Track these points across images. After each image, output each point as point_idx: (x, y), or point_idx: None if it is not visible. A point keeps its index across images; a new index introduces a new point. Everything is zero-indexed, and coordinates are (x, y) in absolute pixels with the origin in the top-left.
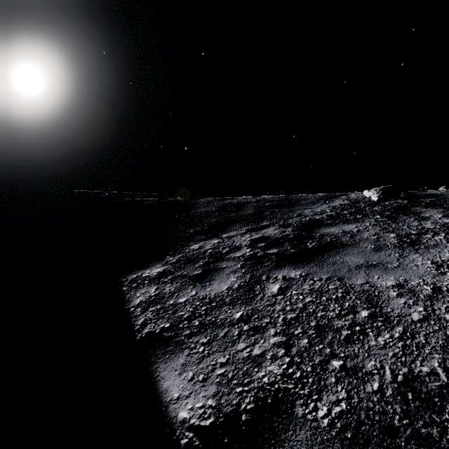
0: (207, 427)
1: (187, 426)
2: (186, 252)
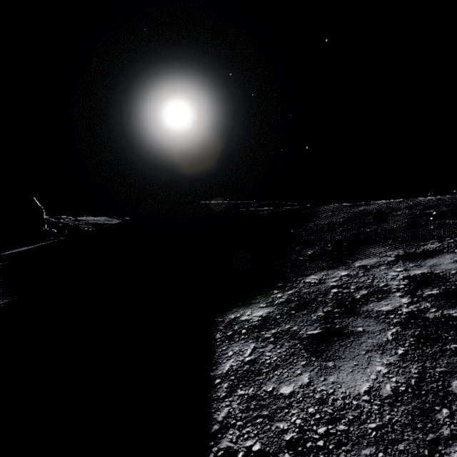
0: None
1: None
2: (299, 288)
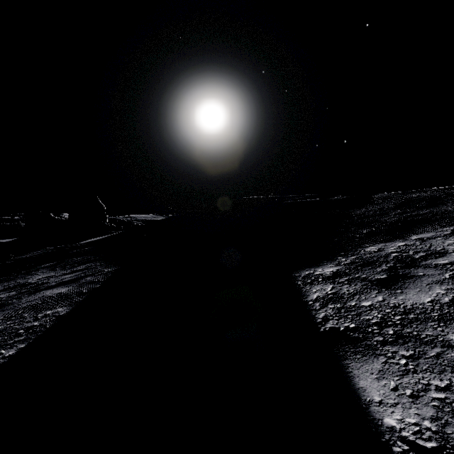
0: (427, 449)
1: (398, 436)
2: (361, 254)
